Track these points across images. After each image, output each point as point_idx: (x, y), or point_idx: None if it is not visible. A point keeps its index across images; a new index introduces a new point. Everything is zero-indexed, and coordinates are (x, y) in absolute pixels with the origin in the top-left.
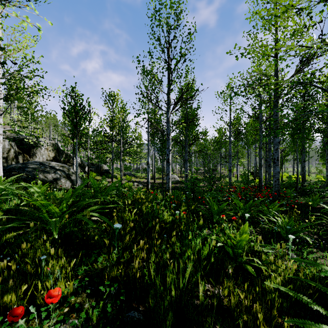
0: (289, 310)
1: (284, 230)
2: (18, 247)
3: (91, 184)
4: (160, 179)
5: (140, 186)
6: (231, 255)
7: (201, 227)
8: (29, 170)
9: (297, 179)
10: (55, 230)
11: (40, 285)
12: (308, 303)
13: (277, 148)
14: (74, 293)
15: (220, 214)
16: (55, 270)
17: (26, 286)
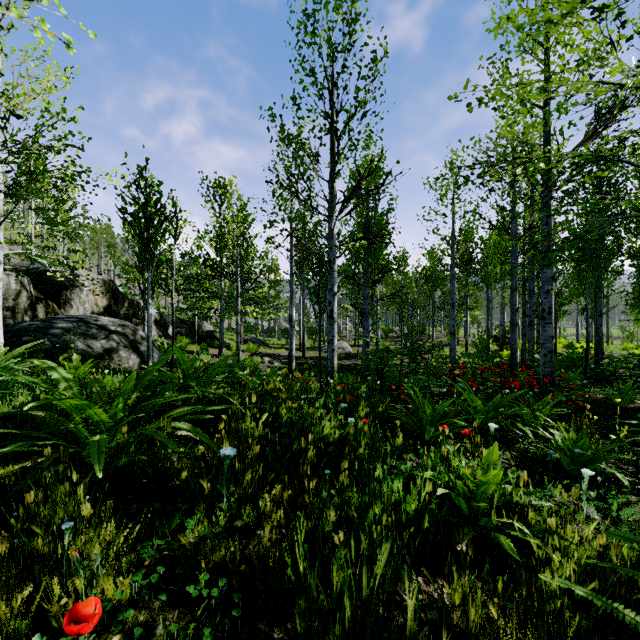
0: (594, 636)
1: (569, 456)
2: (21, 496)
3: (178, 361)
4: (314, 349)
5: (275, 364)
6: (464, 512)
7: (400, 451)
8: (57, 333)
9: (587, 350)
10: (97, 460)
11: (58, 587)
12: (639, 625)
13: (549, 289)
14: (134, 600)
15: (437, 424)
16: (93, 552)
17: (26, 591)
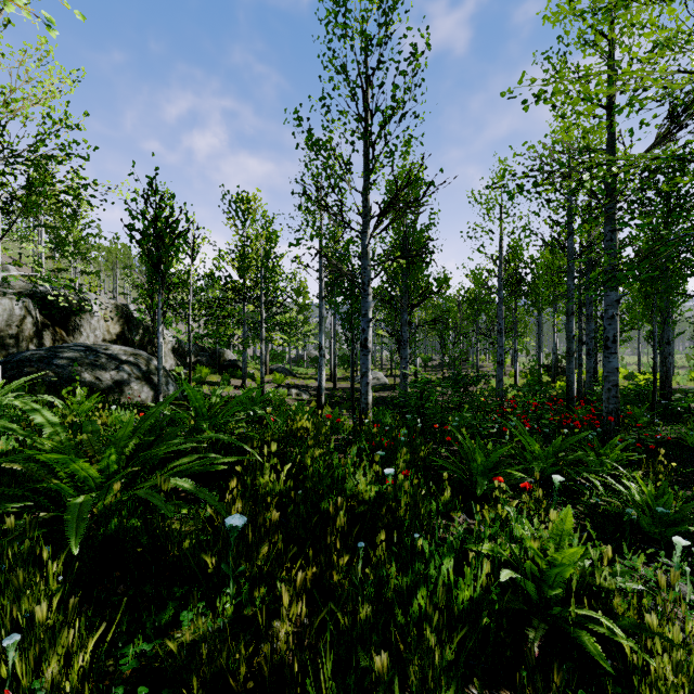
0: None
1: (648, 515)
2: None
3: (189, 399)
4: (346, 380)
5: (303, 396)
6: (532, 597)
7: (448, 509)
8: (63, 363)
9: (654, 383)
10: (75, 532)
11: None
12: None
13: (613, 314)
14: None
15: (489, 475)
16: (46, 673)
17: None
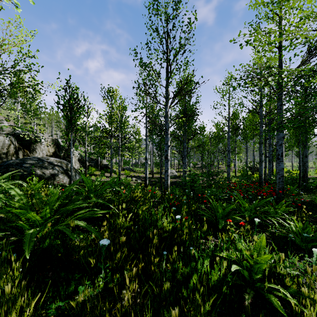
0: None
1: (299, 237)
2: None
3: (85, 182)
4: (158, 173)
5: (138, 181)
6: (246, 278)
7: (205, 235)
8: (27, 166)
9: (300, 175)
10: (27, 247)
11: None
12: None
13: (281, 143)
14: None
15: (225, 218)
16: None
17: None
